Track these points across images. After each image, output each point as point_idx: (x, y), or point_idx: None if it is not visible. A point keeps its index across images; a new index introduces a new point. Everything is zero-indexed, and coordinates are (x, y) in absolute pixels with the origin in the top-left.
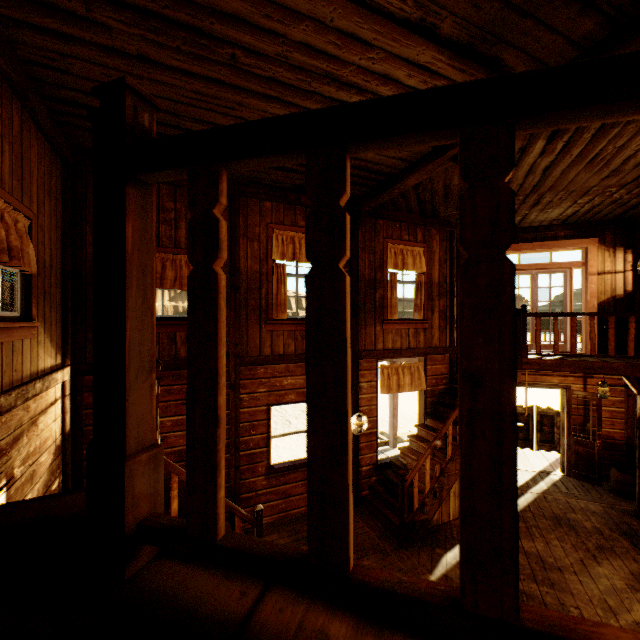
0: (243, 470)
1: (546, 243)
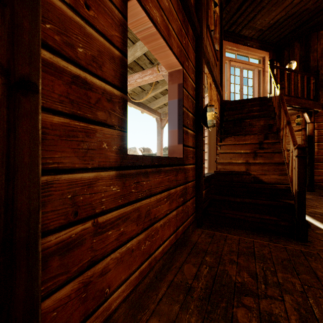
0: (47, 130)
1: (250, 48)
